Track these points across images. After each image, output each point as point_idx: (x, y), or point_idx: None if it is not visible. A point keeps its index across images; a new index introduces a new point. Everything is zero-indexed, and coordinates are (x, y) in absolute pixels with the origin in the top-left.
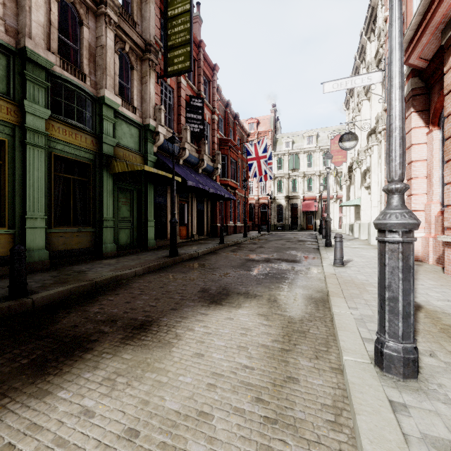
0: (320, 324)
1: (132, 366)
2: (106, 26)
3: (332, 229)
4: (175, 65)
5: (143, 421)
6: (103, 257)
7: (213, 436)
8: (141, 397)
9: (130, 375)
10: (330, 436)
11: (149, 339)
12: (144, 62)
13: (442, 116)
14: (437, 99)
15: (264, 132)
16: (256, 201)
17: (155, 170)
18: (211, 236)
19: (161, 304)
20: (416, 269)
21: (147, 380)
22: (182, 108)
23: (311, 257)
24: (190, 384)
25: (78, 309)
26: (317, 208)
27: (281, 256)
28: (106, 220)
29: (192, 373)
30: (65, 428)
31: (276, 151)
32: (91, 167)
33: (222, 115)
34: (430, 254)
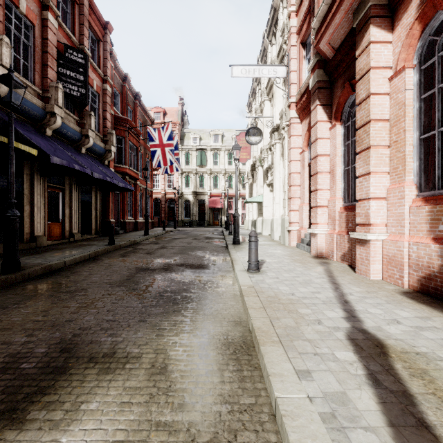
0: None
1: None
2: None
3: None
4: None
5: None
6: None
7: None
8: None
9: None
10: None
11: None
12: None
13: (345, 111)
14: (340, 93)
15: (171, 123)
16: (163, 195)
17: None
18: (102, 234)
19: None
20: (329, 269)
21: None
22: (49, 57)
23: (220, 259)
24: None
25: None
26: (223, 204)
27: (185, 259)
28: None
29: None
30: None
31: (184, 145)
32: None
33: (118, 89)
34: (335, 251)
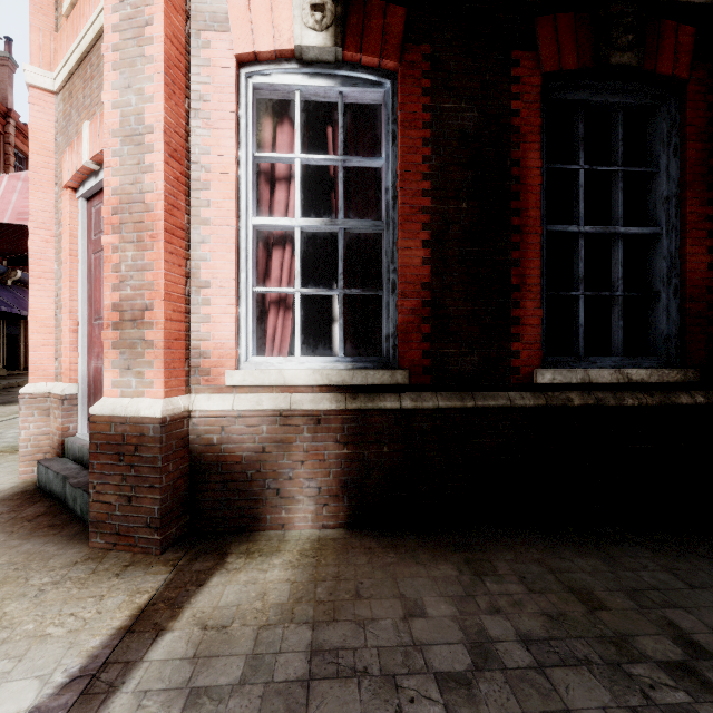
0: None
1: None
2: None
3: None
4: None
5: None
6: None
7: None
8: None
9: None
10: None
11: None
12: None
13: None
14: None
15: None
16: None
17: None
18: None
19: None
20: None
21: None
22: None
23: None
24: None
25: None
26: None
27: None
28: None
29: None
30: None
31: None
32: None
33: None
34: None
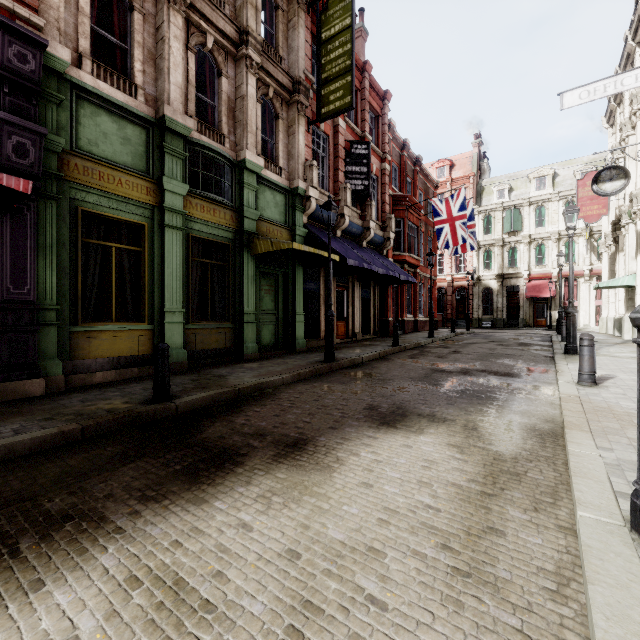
0: (545, 467)
1: (287, 487)
2: (247, 71)
3: (582, 326)
4: (331, 104)
5: (304, 545)
6: (243, 360)
7: (385, 575)
8: (301, 521)
9: (286, 496)
10: (548, 607)
11: (304, 459)
12: (291, 107)
13: None
14: None
15: (462, 178)
16: (449, 283)
17: (306, 247)
18: (380, 335)
19: (316, 421)
20: None
21: (306, 503)
22: (339, 160)
23: (538, 370)
24: (357, 515)
25: (223, 418)
26: (554, 292)
27: (488, 366)
28: (246, 314)
29: (358, 504)
30: (226, 537)
31: (482, 206)
32: (231, 248)
33: (396, 162)
34: None
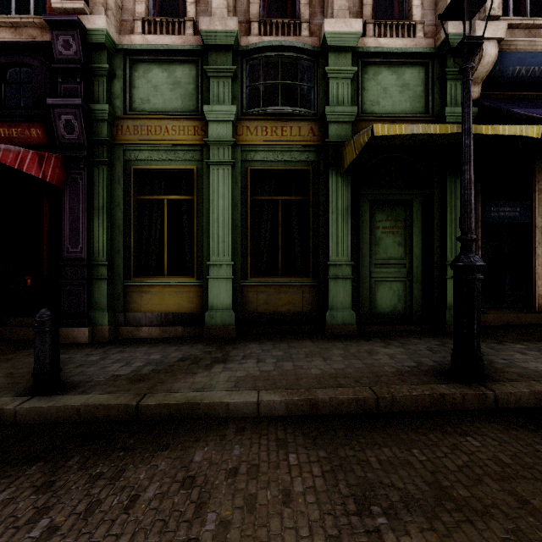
0: None
1: None
2: None
3: None
4: None
5: None
6: (325, 333)
7: None
8: None
9: None
10: None
11: None
12: None
13: None
14: None
15: None
16: None
17: (414, 127)
18: None
19: None
20: None
21: None
22: None
23: None
24: None
25: None
26: None
27: None
28: (334, 266)
29: None
30: None
31: None
32: (311, 174)
33: None
34: None
